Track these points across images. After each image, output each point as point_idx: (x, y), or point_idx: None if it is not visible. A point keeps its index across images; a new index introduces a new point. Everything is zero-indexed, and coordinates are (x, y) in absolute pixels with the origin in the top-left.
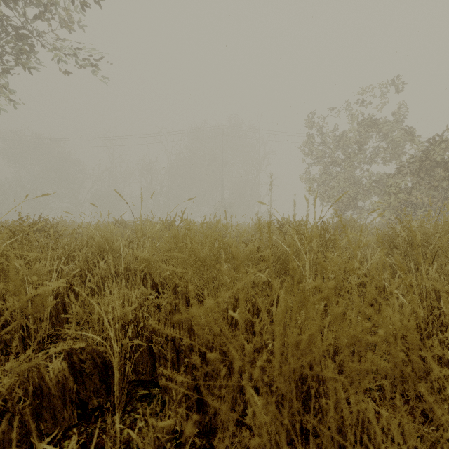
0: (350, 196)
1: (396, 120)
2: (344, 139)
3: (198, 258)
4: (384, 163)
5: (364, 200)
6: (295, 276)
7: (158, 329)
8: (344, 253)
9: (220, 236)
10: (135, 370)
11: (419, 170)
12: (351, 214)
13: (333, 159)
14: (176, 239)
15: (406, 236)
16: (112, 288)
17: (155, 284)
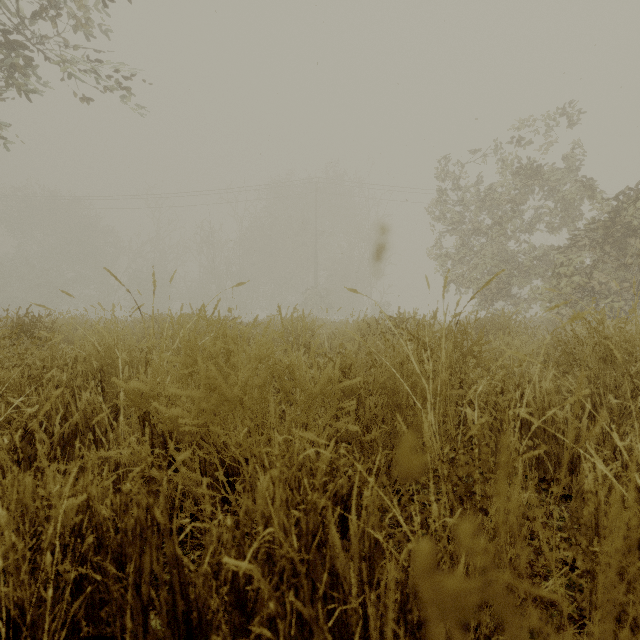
0: (500, 280)
1: (568, 167)
2: (491, 196)
3: (223, 395)
4: (551, 232)
5: (521, 285)
6: (409, 420)
7: (128, 543)
8: (495, 377)
9: (270, 351)
10: (94, 616)
11: (604, 240)
12: (501, 306)
13: (476, 226)
14: (193, 357)
15: (596, 344)
16: (42, 460)
17: (168, 431)
